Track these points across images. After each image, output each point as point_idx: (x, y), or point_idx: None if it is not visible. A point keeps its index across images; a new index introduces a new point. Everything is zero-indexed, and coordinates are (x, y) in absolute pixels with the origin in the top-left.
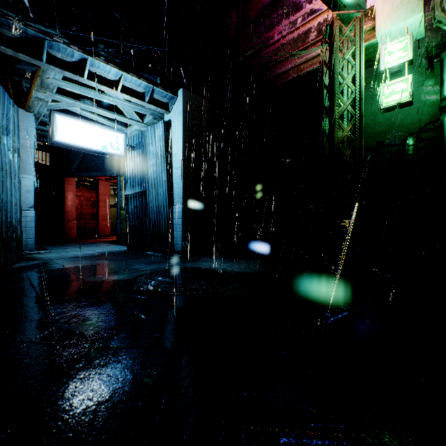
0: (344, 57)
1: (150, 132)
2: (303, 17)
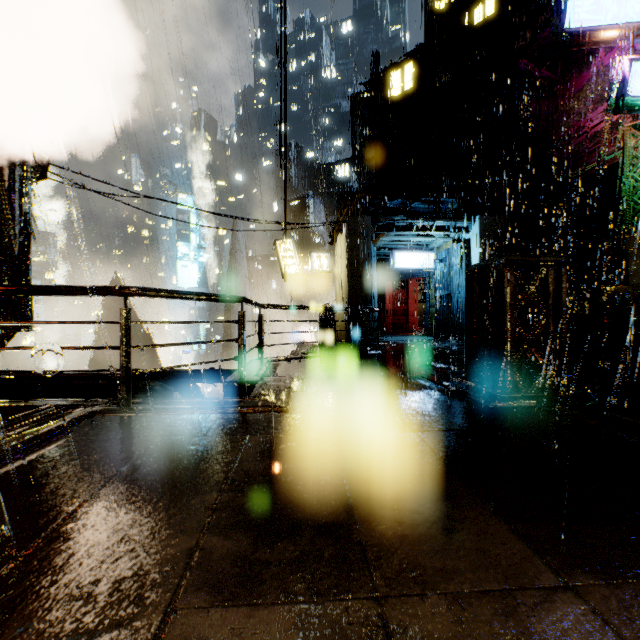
0: (638, 162)
1: (453, 250)
2: None
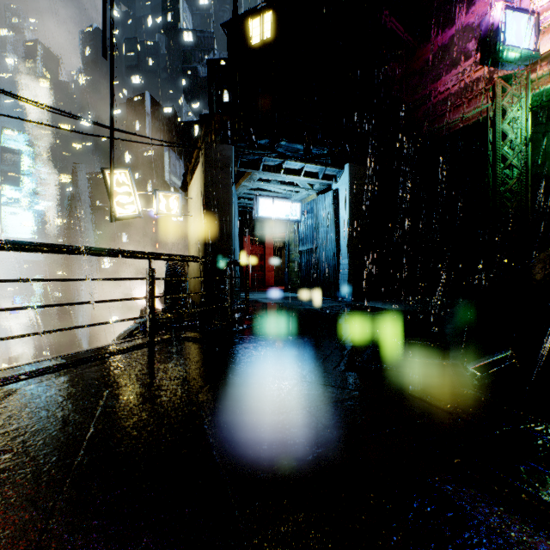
0: (508, 115)
1: (321, 200)
2: (471, 66)
